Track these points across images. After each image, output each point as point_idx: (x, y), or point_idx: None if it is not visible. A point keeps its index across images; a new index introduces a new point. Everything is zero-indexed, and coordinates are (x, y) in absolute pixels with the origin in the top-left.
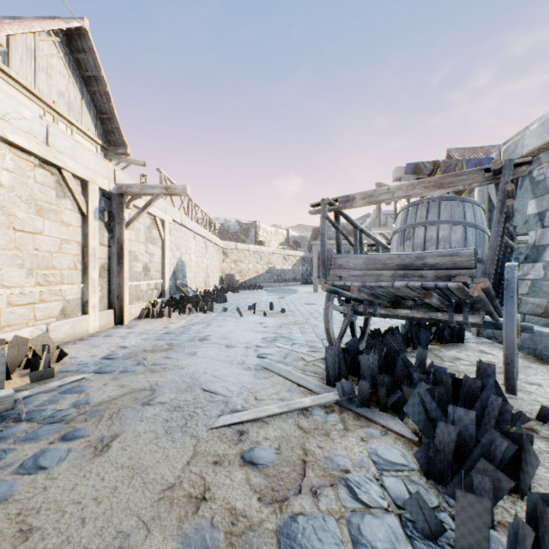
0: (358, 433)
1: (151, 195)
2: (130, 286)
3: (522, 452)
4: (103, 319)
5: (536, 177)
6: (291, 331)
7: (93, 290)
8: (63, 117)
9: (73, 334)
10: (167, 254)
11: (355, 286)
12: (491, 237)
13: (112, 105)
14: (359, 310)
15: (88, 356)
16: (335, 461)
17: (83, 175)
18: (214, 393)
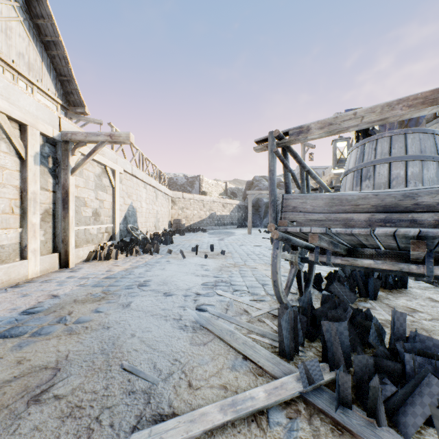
0: None
1: (96, 142)
2: (79, 230)
3: None
4: (45, 263)
5: None
6: (231, 275)
7: (32, 234)
8: (22, 76)
9: (7, 280)
10: (118, 200)
11: (315, 233)
12: None
13: (71, 69)
14: (310, 259)
15: (8, 309)
16: None
17: (20, 118)
18: (134, 374)
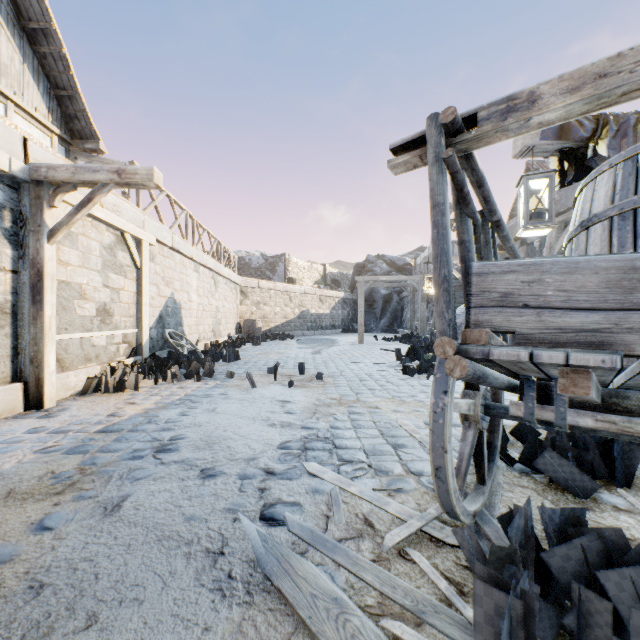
0: None
1: (94, 184)
2: (69, 339)
3: None
4: None
5: None
6: (334, 423)
7: None
8: None
9: None
10: (146, 290)
11: (580, 368)
12: None
13: (73, 77)
14: (512, 413)
15: None
16: None
17: None
18: None
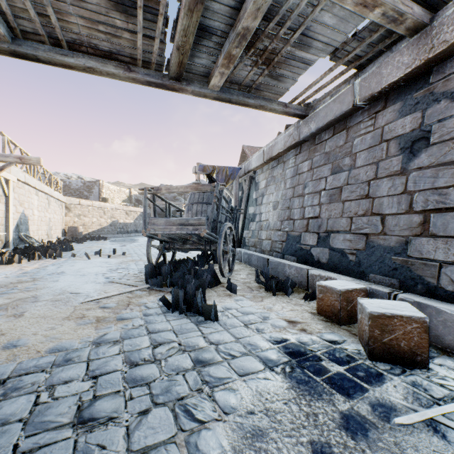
0: (155, 295)
1: (3, 161)
2: None
3: (203, 284)
4: None
5: (256, 181)
6: (129, 265)
7: None
8: None
9: None
10: (11, 209)
11: (160, 234)
12: (211, 213)
13: None
14: (167, 247)
15: None
16: (142, 302)
17: None
18: (79, 293)
